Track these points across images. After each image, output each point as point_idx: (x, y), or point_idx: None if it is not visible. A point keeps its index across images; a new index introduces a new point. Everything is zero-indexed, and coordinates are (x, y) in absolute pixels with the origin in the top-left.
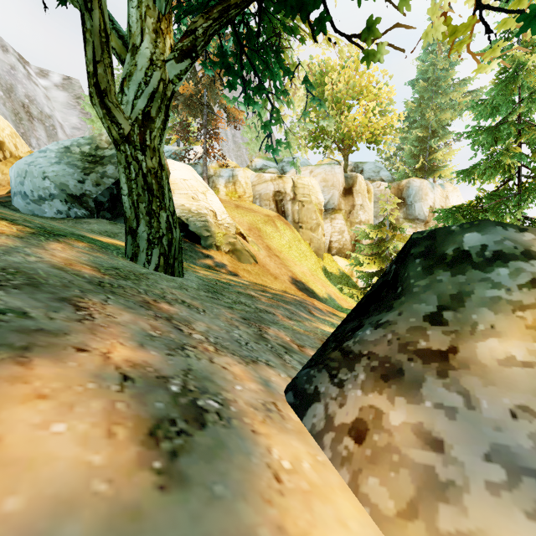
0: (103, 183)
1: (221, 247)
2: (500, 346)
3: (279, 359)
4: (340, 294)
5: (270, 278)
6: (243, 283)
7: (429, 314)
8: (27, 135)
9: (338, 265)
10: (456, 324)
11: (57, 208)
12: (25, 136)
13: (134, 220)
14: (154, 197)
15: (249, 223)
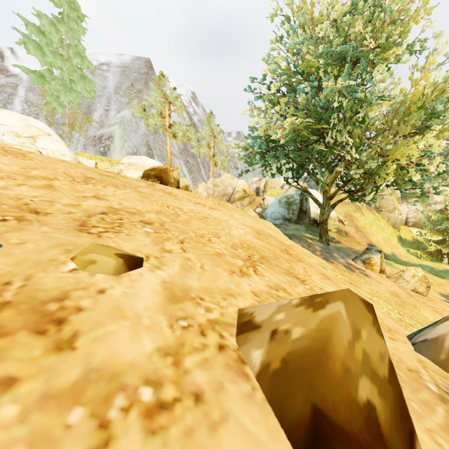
0: (293, 212)
1: (332, 229)
2: (365, 255)
3: (350, 258)
4: (405, 253)
5: (355, 244)
6: (344, 247)
7: (363, 253)
8: (228, 170)
9: (413, 233)
10: (364, 254)
11: (280, 221)
12: (228, 170)
13: (323, 236)
14: (327, 232)
15: (345, 212)
